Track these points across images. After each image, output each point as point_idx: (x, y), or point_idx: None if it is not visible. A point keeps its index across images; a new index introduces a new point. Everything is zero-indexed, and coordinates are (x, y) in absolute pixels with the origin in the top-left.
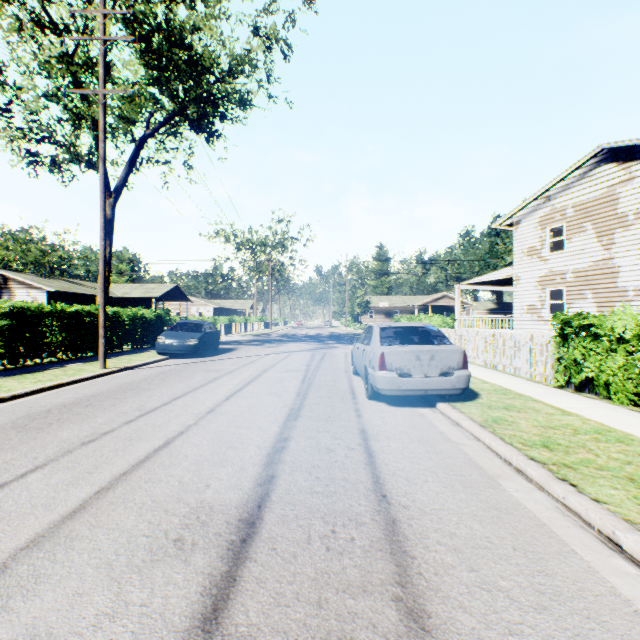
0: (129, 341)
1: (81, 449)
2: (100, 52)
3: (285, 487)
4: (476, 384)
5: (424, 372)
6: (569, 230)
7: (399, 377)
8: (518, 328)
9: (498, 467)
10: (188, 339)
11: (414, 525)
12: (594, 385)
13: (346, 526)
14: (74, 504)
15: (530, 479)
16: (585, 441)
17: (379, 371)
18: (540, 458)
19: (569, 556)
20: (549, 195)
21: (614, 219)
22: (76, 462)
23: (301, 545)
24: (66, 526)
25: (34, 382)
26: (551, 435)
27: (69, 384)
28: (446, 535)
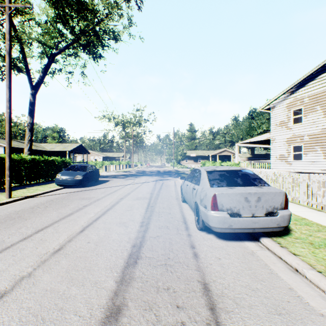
0: (42, 176)
1: None
2: None
3: None
4: None
5: (252, 212)
6: (306, 111)
7: (230, 217)
8: (273, 168)
9: None
10: (76, 176)
11: None
12: None
13: None
14: None
15: None
16: None
17: (211, 211)
18: None
19: None
20: (293, 90)
21: None
22: None
23: None
24: None
25: None
26: None
27: None
28: None
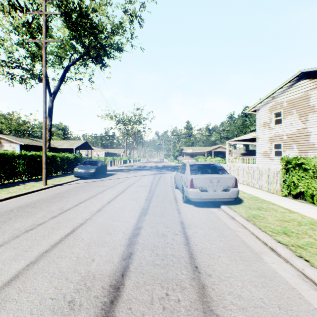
0: (60, 170)
1: (24, 235)
2: (43, 20)
3: (138, 261)
4: (240, 194)
5: (214, 189)
6: (284, 113)
7: (201, 192)
8: (258, 163)
9: (259, 246)
10: (90, 169)
11: (216, 289)
12: (304, 195)
13: (174, 290)
14: (12, 274)
15: (279, 255)
16: (306, 230)
17: (190, 188)
18: (283, 241)
19: (314, 313)
20: (274, 96)
21: (308, 108)
22: (19, 244)
23: (147, 305)
24: (4, 291)
25: (7, 193)
26: (286, 226)
27: (26, 194)
28: (236, 297)
